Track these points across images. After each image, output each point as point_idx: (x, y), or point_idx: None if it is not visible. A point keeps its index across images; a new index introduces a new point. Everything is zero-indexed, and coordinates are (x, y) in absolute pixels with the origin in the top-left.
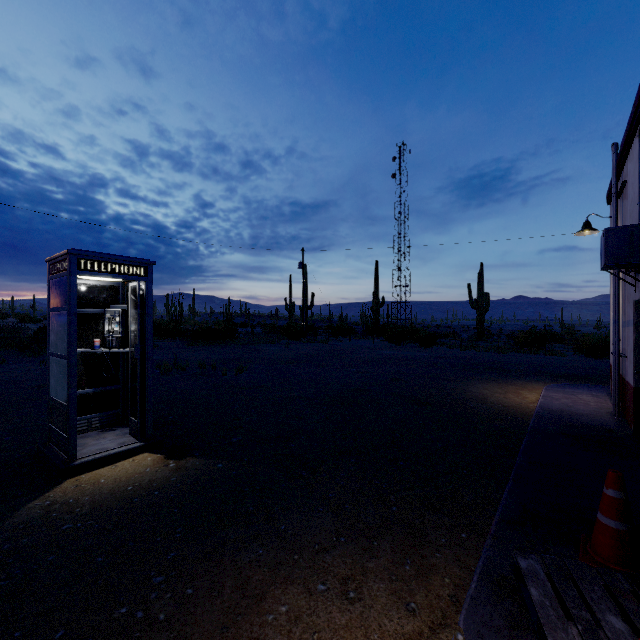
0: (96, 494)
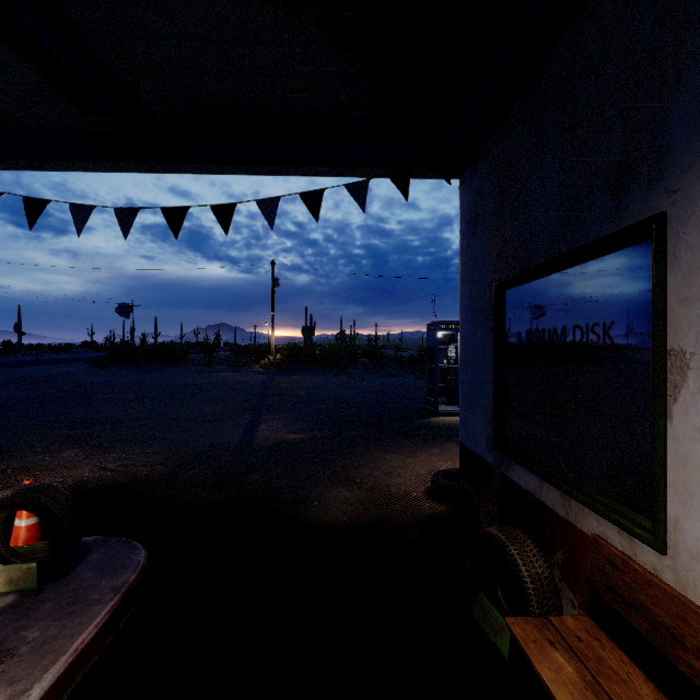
0: (445, 422)
